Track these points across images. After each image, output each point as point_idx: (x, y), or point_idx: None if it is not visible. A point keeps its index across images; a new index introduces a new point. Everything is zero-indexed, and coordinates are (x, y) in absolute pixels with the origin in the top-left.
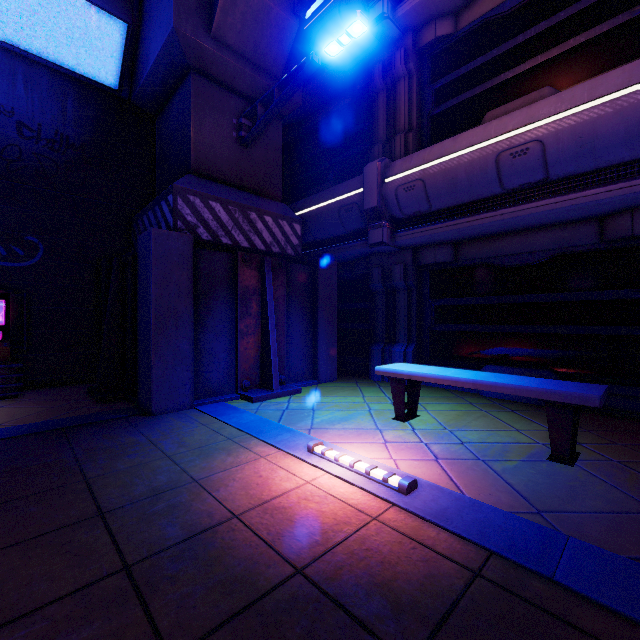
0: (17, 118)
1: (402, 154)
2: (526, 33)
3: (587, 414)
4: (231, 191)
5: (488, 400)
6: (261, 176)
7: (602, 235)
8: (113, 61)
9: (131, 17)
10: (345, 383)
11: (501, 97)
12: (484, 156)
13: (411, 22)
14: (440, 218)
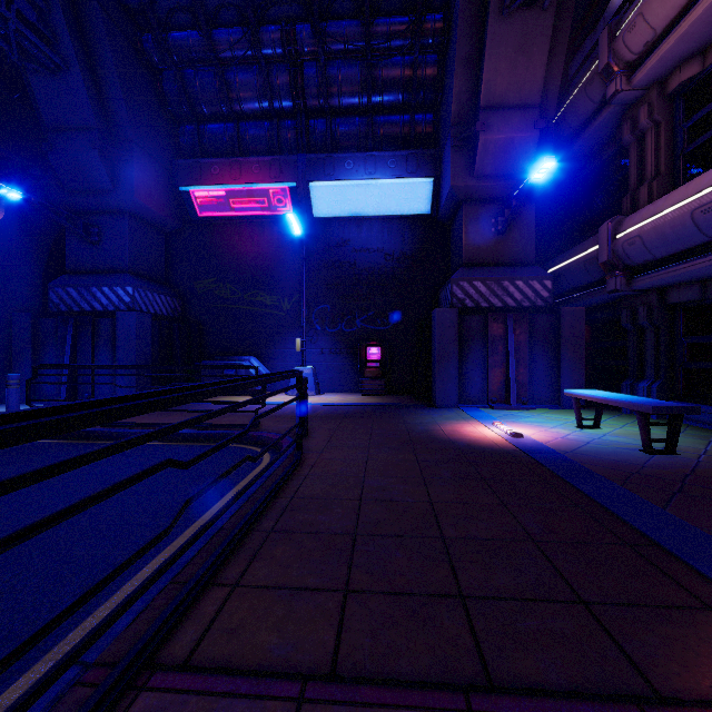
0: (384, 252)
1: (645, 203)
2: None
3: None
4: (489, 270)
5: (711, 434)
6: (515, 251)
7: None
8: (427, 200)
9: (435, 172)
10: (587, 411)
11: None
12: (681, 214)
13: (652, 79)
14: (667, 264)
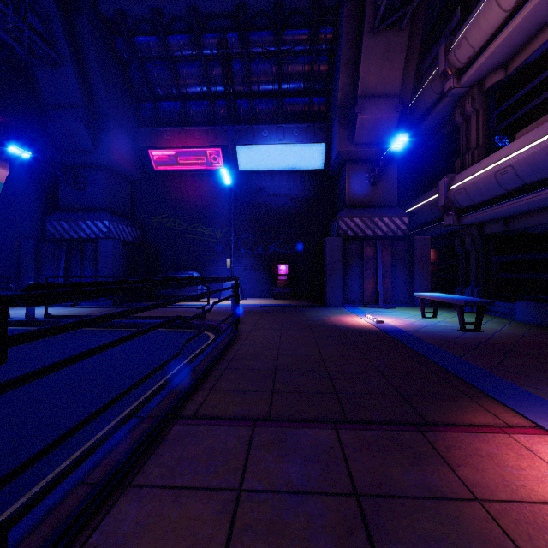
0: (290, 196)
1: (469, 165)
2: (546, 72)
3: None
4: (365, 210)
5: (509, 321)
6: (383, 197)
7: None
8: (321, 159)
9: (327, 139)
10: (431, 308)
11: (534, 116)
12: (489, 175)
13: (473, 81)
14: (482, 207)
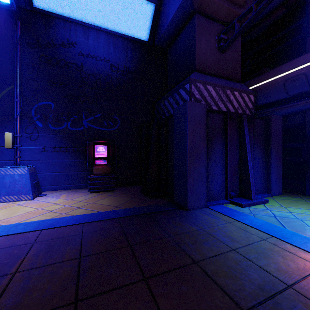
0: (110, 63)
1: None
2: None
3: None
4: (216, 79)
5: None
6: (230, 68)
7: None
8: (147, 26)
9: (157, 0)
10: (292, 197)
11: None
12: None
13: None
14: None
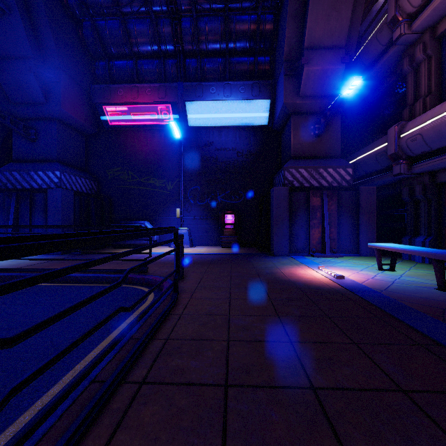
0: (237, 150)
1: (420, 112)
2: None
3: None
4: (310, 161)
5: None
6: (327, 148)
7: None
8: (265, 115)
9: (271, 96)
10: None
11: None
12: None
13: (426, 26)
14: (440, 153)
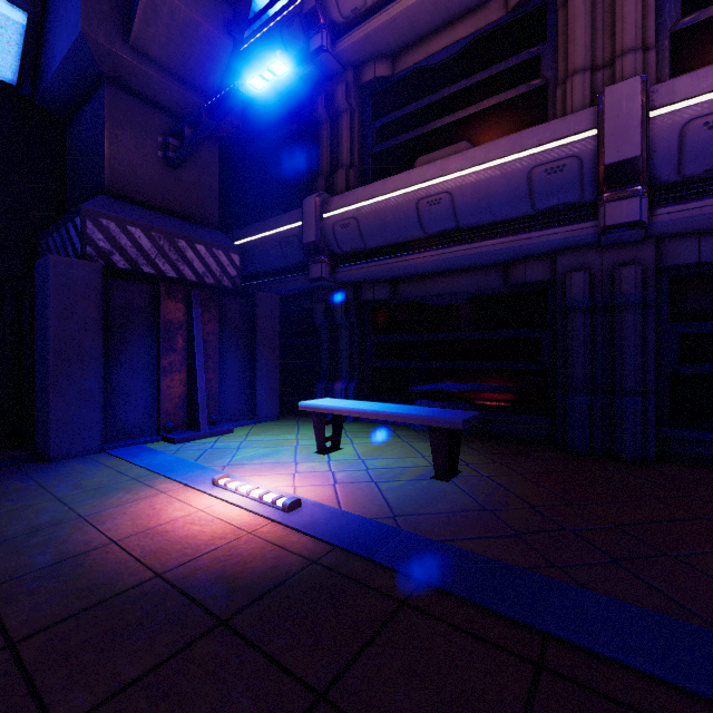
0: None
1: (343, 189)
2: (451, 88)
3: (493, 441)
4: (155, 216)
5: (416, 432)
6: (193, 201)
7: (507, 280)
8: (9, 52)
9: (32, 6)
10: (286, 422)
11: (432, 144)
12: (407, 201)
13: (351, 58)
14: (375, 257)
